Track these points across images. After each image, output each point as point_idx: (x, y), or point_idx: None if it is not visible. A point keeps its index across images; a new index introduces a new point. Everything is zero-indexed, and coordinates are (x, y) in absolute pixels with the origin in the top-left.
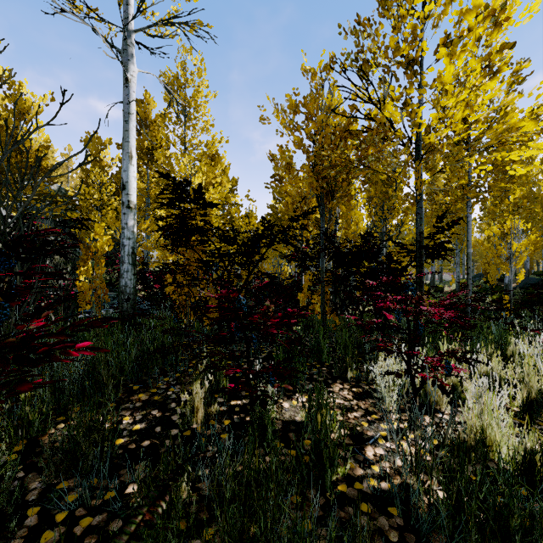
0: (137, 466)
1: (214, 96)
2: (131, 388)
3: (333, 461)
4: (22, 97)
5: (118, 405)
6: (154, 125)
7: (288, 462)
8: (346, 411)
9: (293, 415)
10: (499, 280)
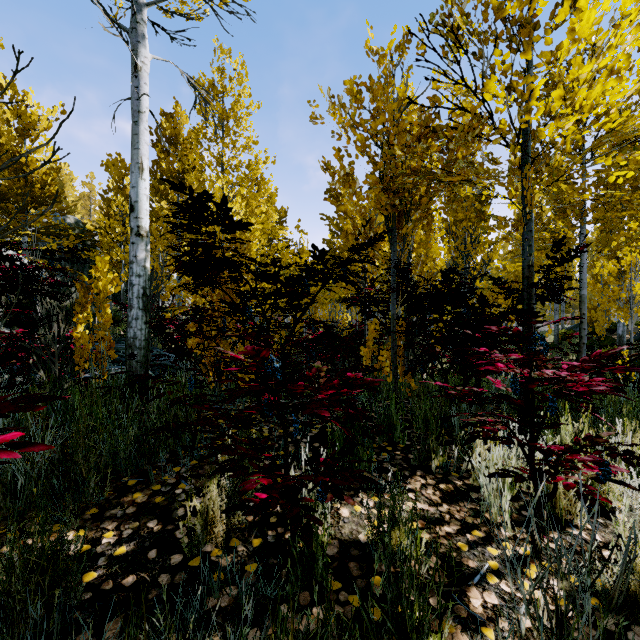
0: (109, 624)
1: (257, 107)
2: (126, 483)
3: (422, 626)
4: (26, 110)
5: (101, 512)
6: (186, 142)
7: (348, 619)
8: (433, 523)
9: (355, 530)
10: (607, 330)
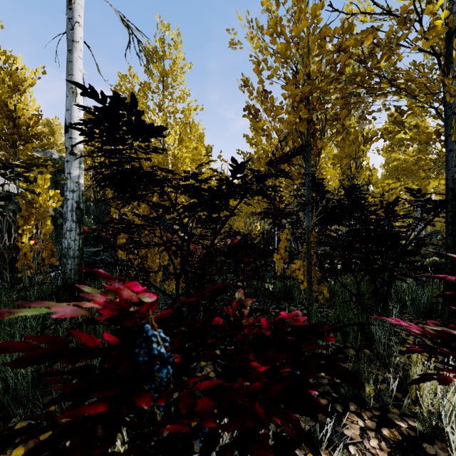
0: None
1: (189, 67)
2: (13, 427)
3: None
4: (15, 70)
5: None
6: (135, 94)
7: None
8: None
9: None
10: None
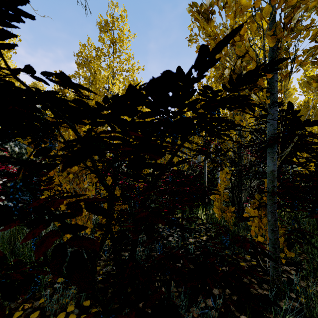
0: None
1: (133, 37)
2: None
3: None
4: None
5: None
6: (91, 57)
7: None
8: None
9: None
10: None
